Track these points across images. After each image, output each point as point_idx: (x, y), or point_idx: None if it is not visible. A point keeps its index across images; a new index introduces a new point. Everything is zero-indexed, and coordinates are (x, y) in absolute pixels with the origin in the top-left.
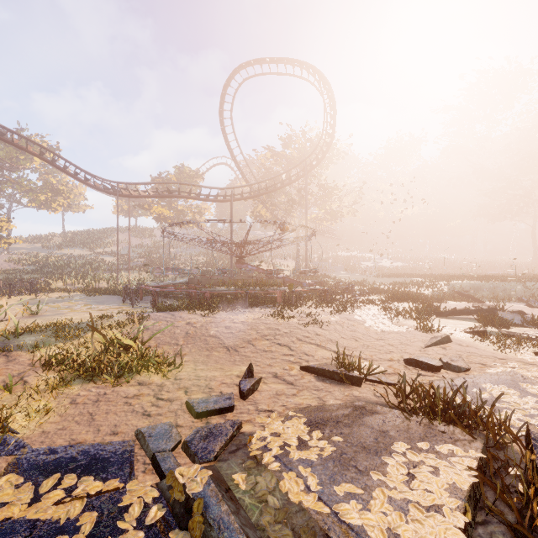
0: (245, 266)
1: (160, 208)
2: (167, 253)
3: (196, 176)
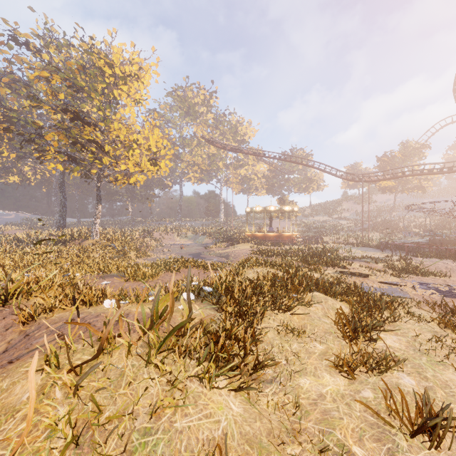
0: None
1: (386, 181)
2: (390, 216)
3: (421, 146)
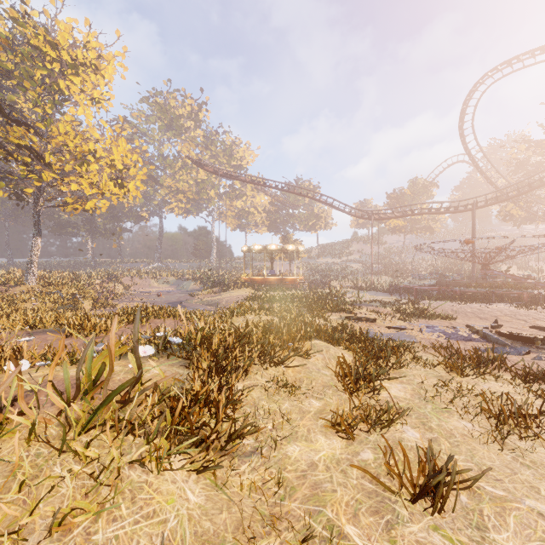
0: (490, 271)
1: (396, 220)
2: (400, 259)
3: (429, 185)
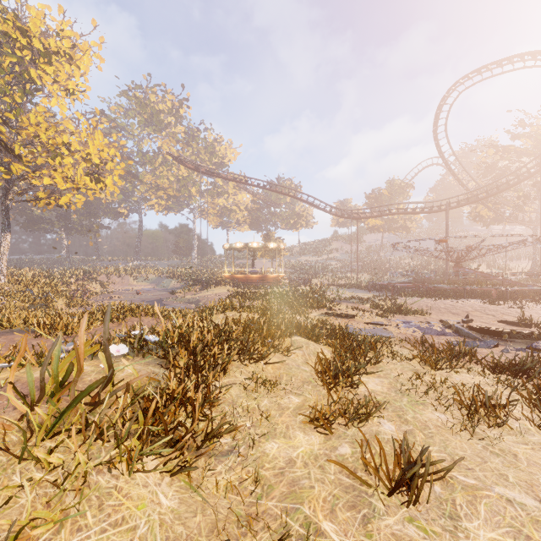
0: (461, 269)
1: (374, 219)
2: (378, 257)
3: (406, 186)
